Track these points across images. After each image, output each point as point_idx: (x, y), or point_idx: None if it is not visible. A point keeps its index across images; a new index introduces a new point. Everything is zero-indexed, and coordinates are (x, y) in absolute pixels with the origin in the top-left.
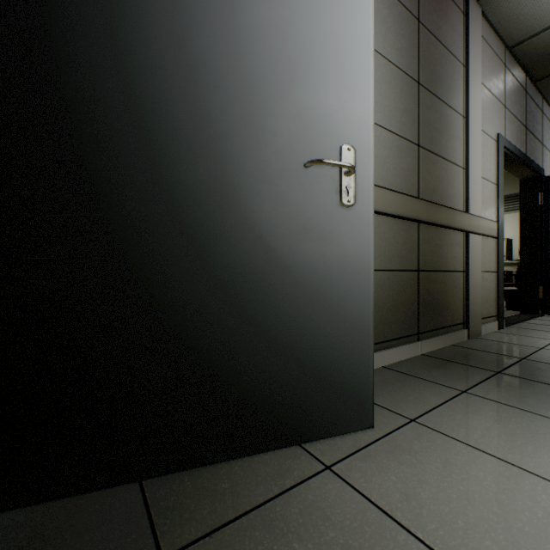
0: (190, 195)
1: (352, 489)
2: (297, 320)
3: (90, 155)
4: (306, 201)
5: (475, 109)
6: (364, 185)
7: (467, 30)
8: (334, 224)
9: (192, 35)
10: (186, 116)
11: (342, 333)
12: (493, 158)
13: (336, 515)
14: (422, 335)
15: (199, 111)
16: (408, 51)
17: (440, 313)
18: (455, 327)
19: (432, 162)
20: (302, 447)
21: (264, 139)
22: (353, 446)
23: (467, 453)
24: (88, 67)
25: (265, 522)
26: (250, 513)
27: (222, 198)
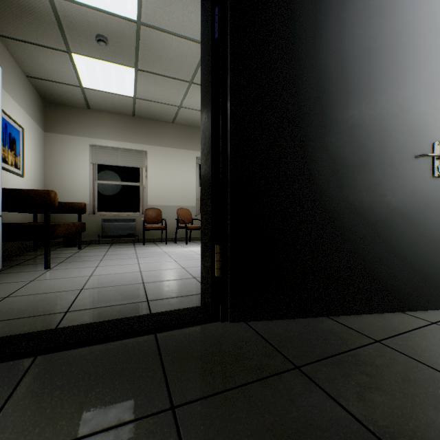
0: (356, 177)
1: None
2: (408, 242)
3: (316, 162)
4: (412, 176)
5: None
6: None
7: None
8: (428, 188)
9: (357, 97)
10: (355, 138)
11: (433, 251)
12: None
13: None
14: None
15: (360, 134)
16: None
17: None
18: None
19: None
20: (408, 314)
21: (391, 144)
22: None
23: None
24: (315, 122)
25: (417, 337)
26: (405, 333)
27: (370, 177)
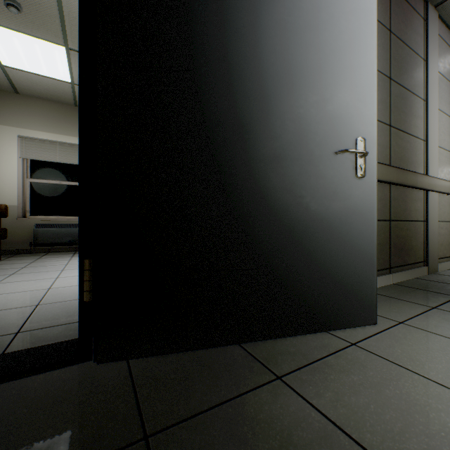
0: (269, 174)
1: (374, 355)
2: (329, 251)
3: (219, 154)
4: (334, 175)
5: (433, 93)
6: (370, 163)
7: (426, 32)
8: (352, 190)
9: (271, 78)
10: (267, 127)
11: (356, 260)
12: (447, 130)
13: (370, 365)
14: (392, 269)
15: (274, 123)
16: (382, 56)
17: (406, 253)
18: (417, 265)
19: (400, 138)
20: (331, 333)
21: (310, 137)
22: (365, 334)
23: (446, 341)
24: (218, 103)
25: (328, 366)
26: (316, 362)
27: (286, 175)
